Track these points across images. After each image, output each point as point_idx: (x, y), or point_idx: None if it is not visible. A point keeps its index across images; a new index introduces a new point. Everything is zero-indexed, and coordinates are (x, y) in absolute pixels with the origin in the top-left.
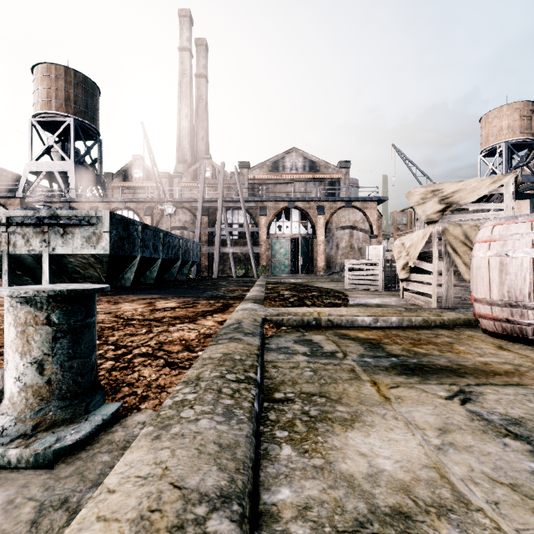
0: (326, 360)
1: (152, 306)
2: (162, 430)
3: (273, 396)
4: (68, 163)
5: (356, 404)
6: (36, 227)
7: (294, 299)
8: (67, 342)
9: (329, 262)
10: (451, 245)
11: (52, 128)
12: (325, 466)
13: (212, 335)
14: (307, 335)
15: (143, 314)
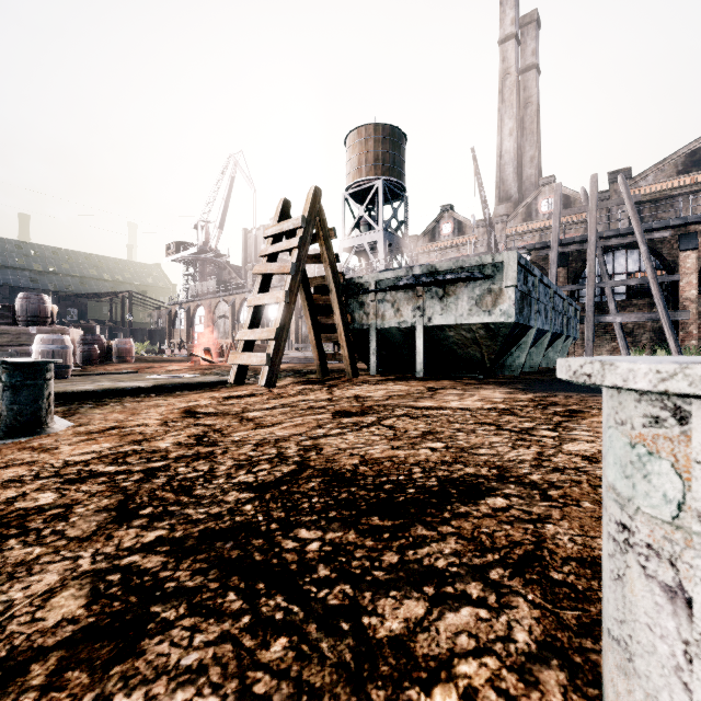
0: None
1: None
2: None
3: None
4: (377, 232)
5: None
6: (407, 291)
7: None
8: None
9: None
10: None
11: (361, 197)
12: None
13: None
14: None
15: None
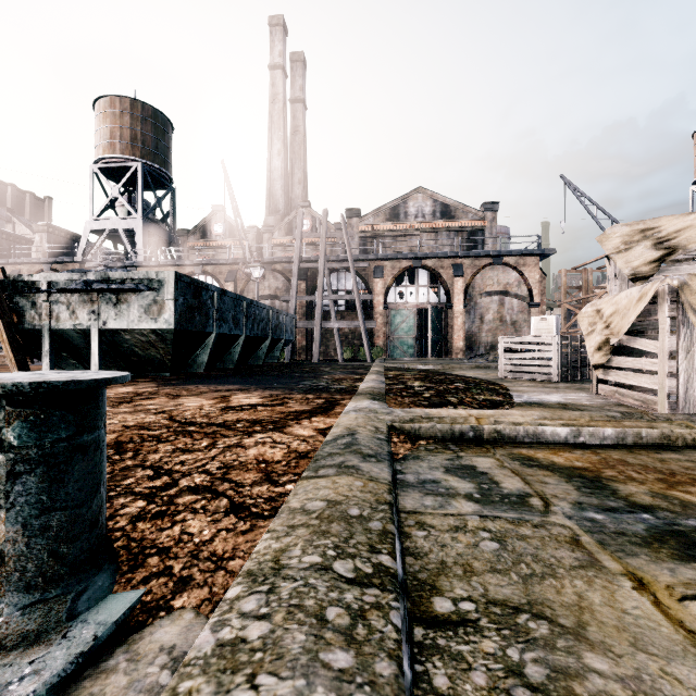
0: (515, 514)
1: (224, 402)
2: None
3: (430, 608)
4: (135, 219)
5: (627, 648)
6: (83, 294)
7: (431, 395)
8: (36, 481)
9: (469, 341)
10: (695, 310)
11: (117, 176)
12: None
13: (309, 454)
14: (464, 458)
15: (210, 414)
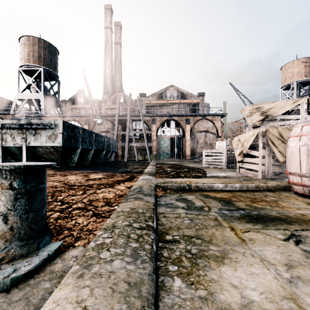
0: (198, 212)
1: (87, 177)
2: (85, 269)
3: (165, 238)
4: (40, 94)
5: (223, 244)
6: (18, 130)
7: (174, 173)
8: (24, 201)
9: (192, 152)
10: (271, 140)
11: (31, 73)
12: (208, 297)
13: (123, 195)
14: (183, 196)
15: (81, 182)
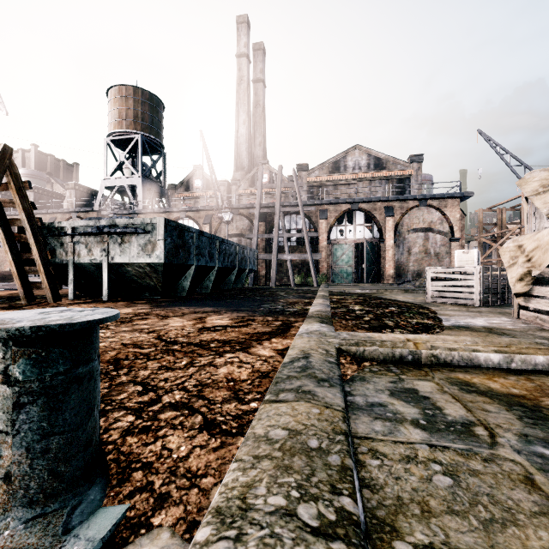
0: (463, 445)
1: (201, 323)
2: None
3: None
4: (137, 177)
5: None
6: (97, 236)
7: (370, 318)
8: (38, 410)
9: (399, 269)
10: None
11: (124, 145)
12: None
13: (269, 374)
14: (406, 381)
15: (189, 334)
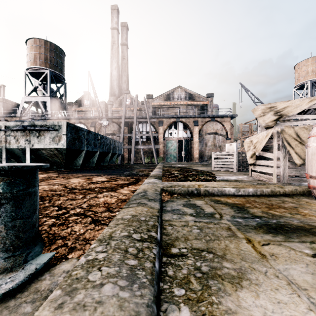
0: (208, 220)
1: (90, 180)
2: (67, 295)
3: (170, 251)
4: (46, 97)
5: (239, 260)
6: (22, 132)
7: (181, 176)
8: (10, 207)
9: (201, 154)
10: (287, 141)
11: (38, 76)
12: None
13: (126, 200)
14: (192, 201)
15: (83, 185)
